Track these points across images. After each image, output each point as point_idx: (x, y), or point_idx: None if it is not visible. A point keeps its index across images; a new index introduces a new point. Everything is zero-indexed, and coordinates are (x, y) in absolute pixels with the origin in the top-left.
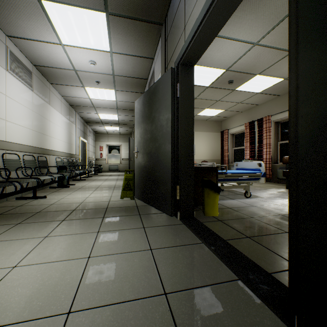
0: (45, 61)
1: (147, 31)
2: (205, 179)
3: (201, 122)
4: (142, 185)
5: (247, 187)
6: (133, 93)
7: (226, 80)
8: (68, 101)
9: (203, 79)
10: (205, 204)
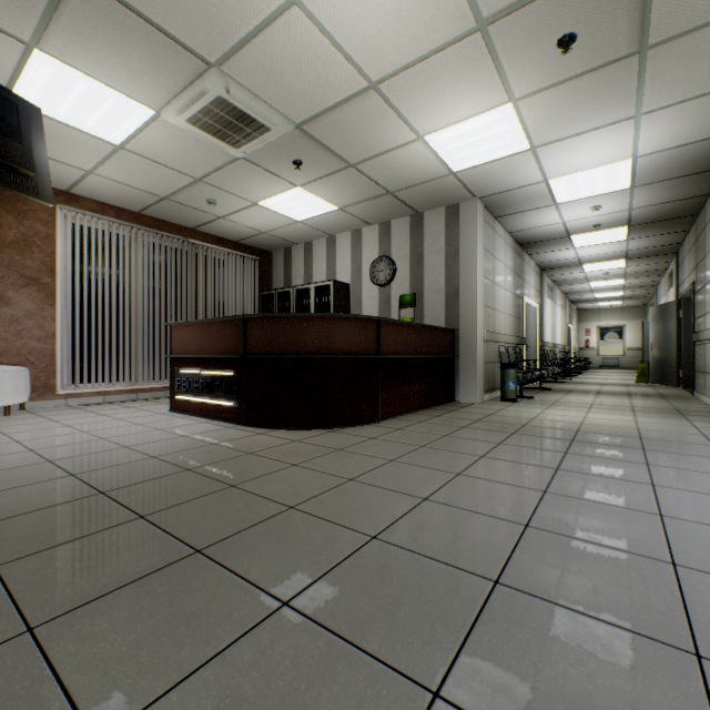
0: (563, 279)
1: (660, 257)
2: None
3: None
4: (655, 372)
5: None
6: (648, 277)
7: None
8: (562, 292)
9: None
10: None
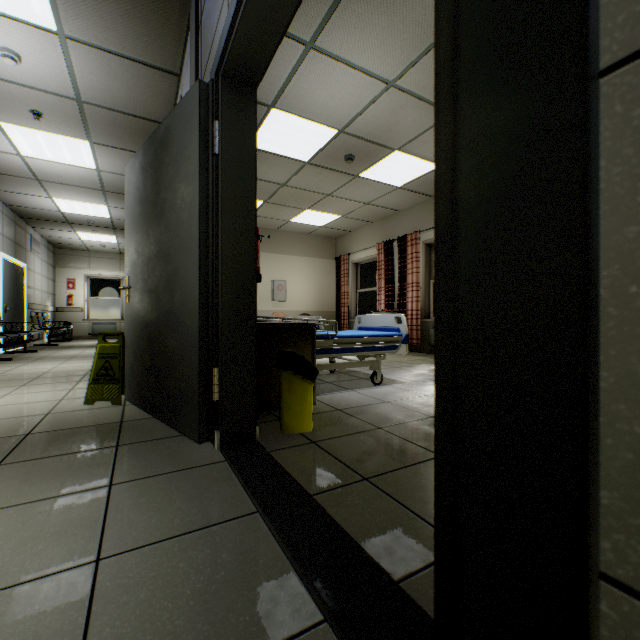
0: None
1: None
2: (285, 350)
3: (298, 238)
4: (141, 368)
5: (376, 363)
6: None
7: (340, 153)
8: None
9: (297, 145)
10: (283, 407)
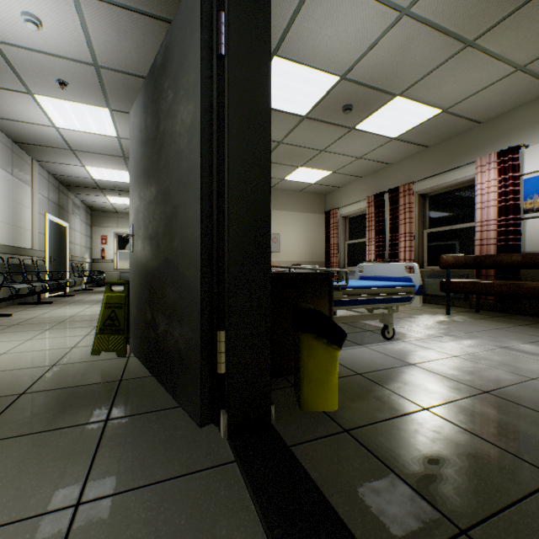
0: None
1: None
2: (303, 306)
3: (290, 195)
4: (142, 321)
5: (388, 316)
6: None
7: (339, 103)
8: (5, 130)
9: (295, 98)
10: (302, 379)
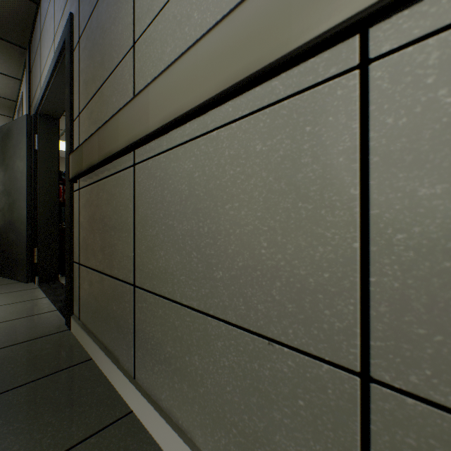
0: None
1: (2, 47)
2: None
3: None
4: None
5: None
6: None
7: None
8: None
9: None
10: None
